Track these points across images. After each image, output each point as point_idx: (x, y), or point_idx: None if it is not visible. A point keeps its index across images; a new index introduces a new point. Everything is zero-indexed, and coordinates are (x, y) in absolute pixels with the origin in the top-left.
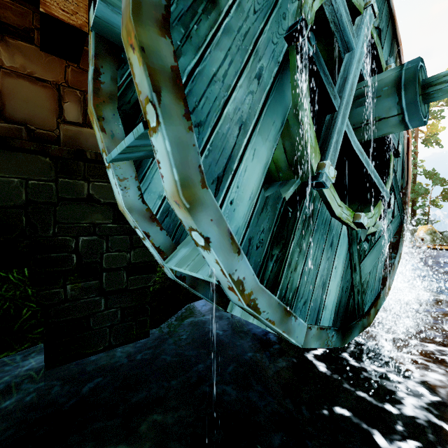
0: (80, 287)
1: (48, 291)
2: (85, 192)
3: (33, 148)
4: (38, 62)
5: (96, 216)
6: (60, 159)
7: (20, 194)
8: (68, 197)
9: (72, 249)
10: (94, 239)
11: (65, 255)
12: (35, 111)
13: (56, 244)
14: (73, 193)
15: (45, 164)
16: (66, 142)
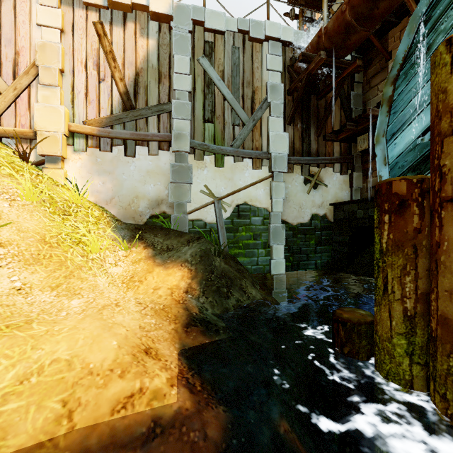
0: None
1: None
2: None
3: None
4: None
5: None
6: None
7: None
8: None
9: None
10: None
11: None
12: None
13: None
14: None
15: None
16: None
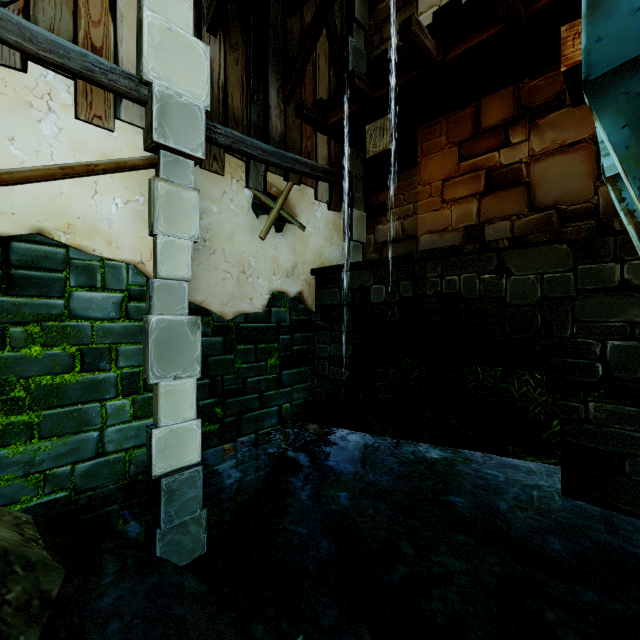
0: (607, 409)
1: (564, 402)
2: (616, 278)
3: (545, 239)
4: (569, 125)
5: (634, 311)
6: (579, 241)
7: (535, 290)
8: (590, 287)
9: (595, 356)
10: (632, 345)
11: (586, 363)
12: (566, 186)
13: (574, 348)
14: (596, 282)
15: (560, 253)
16: (607, 209)
